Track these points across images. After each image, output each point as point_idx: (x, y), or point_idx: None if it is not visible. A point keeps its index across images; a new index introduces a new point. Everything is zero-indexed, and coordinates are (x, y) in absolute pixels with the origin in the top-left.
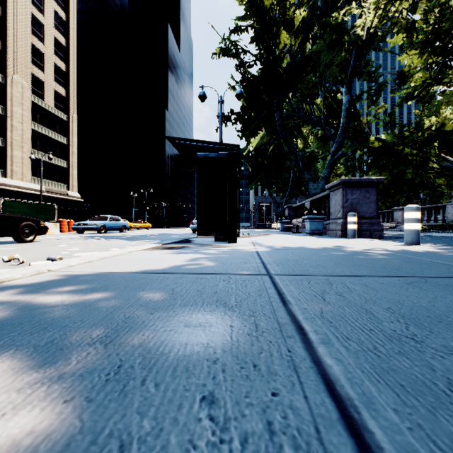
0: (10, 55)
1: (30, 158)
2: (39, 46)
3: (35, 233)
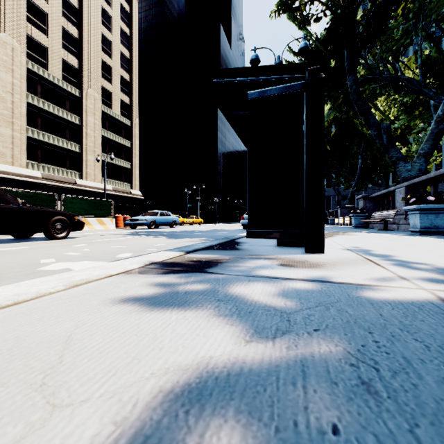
0: (85, 72)
1: (96, 159)
2: (108, 61)
3: (68, 228)
